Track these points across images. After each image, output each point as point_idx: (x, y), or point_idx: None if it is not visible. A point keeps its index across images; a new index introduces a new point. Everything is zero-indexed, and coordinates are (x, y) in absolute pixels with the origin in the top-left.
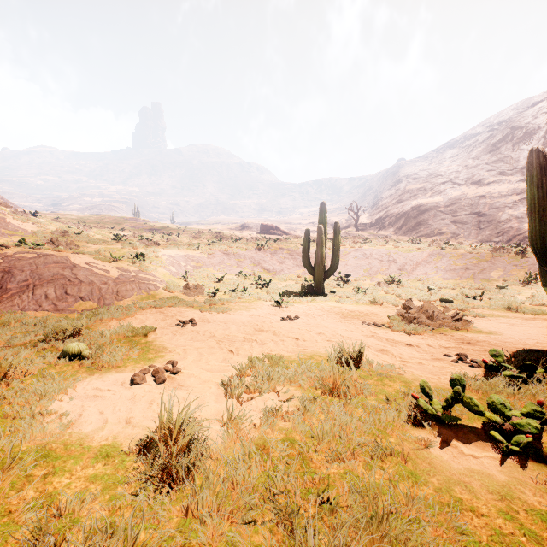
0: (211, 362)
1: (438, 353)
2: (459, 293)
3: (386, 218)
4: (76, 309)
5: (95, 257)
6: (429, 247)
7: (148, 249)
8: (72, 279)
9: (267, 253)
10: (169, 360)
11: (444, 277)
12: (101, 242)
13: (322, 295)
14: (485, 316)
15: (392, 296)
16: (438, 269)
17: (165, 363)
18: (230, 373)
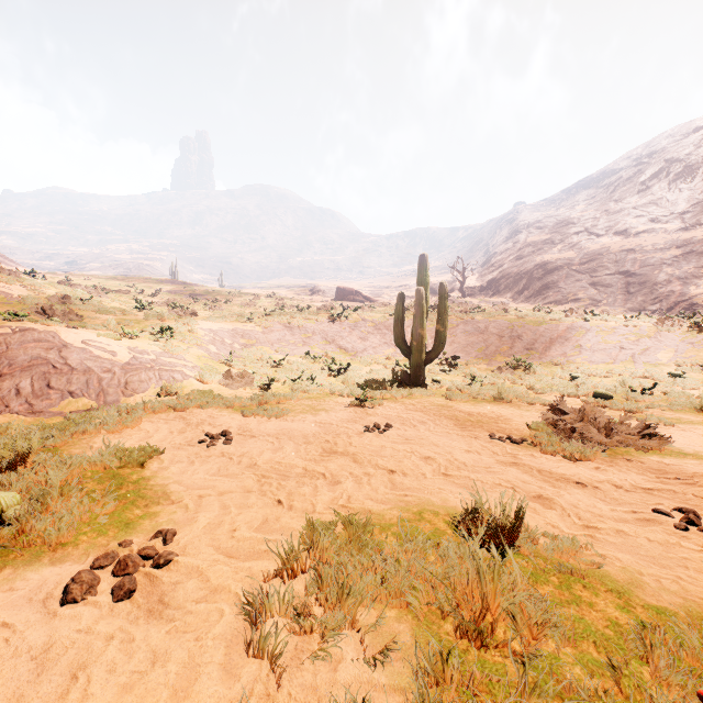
0: (238, 532)
1: (638, 504)
2: (618, 384)
3: (502, 279)
4: (62, 411)
5: (98, 333)
6: (567, 318)
7: (180, 320)
8: (59, 366)
9: (344, 326)
10: (160, 529)
11: (590, 360)
12: (116, 311)
13: (422, 386)
14: (672, 423)
15: (521, 387)
16: (581, 349)
17: (152, 535)
18: (268, 565)
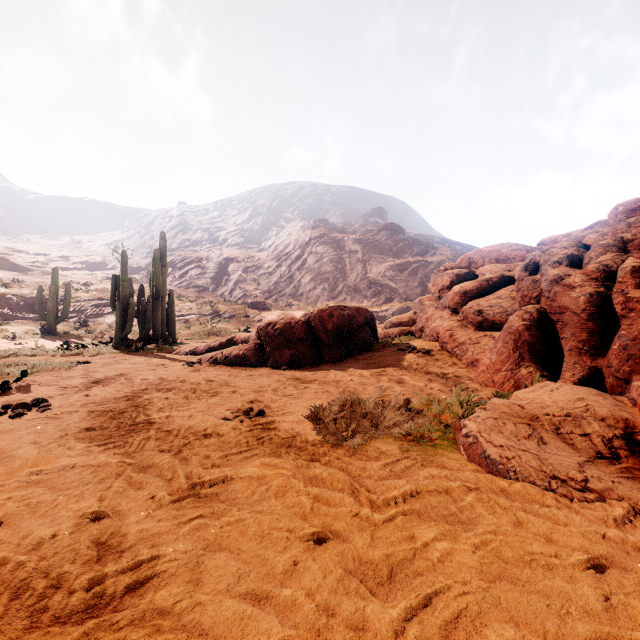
0: None
1: None
2: None
3: None
4: None
5: None
6: None
7: None
8: None
9: None
10: None
11: None
12: None
13: (55, 334)
14: None
15: None
16: None
17: None
18: None
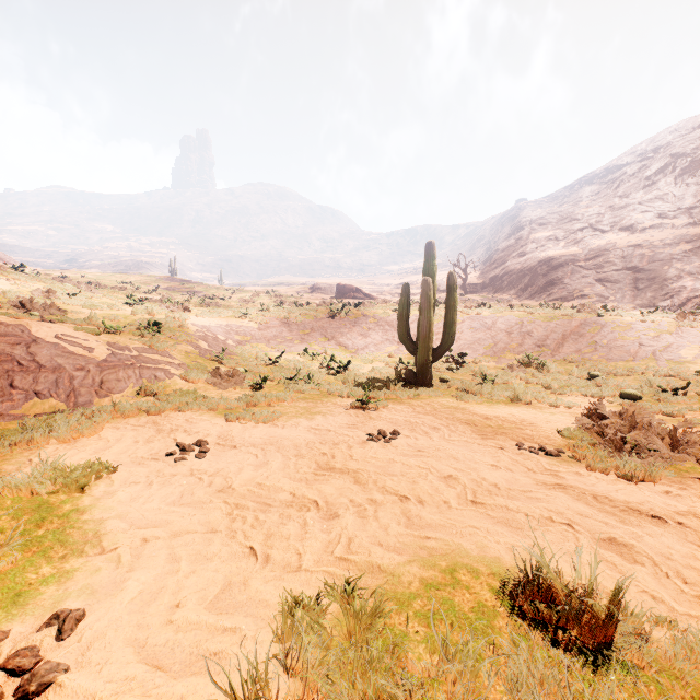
0: (180, 613)
1: None
2: (644, 383)
3: (505, 276)
4: (24, 413)
5: (76, 327)
6: (579, 313)
7: (171, 316)
8: (25, 363)
9: (344, 322)
10: (57, 611)
11: (607, 357)
12: (103, 306)
13: (429, 385)
14: None
15: (537, 386)
16: (596, 345)
17: (45, 620)
18: (214, 692)
